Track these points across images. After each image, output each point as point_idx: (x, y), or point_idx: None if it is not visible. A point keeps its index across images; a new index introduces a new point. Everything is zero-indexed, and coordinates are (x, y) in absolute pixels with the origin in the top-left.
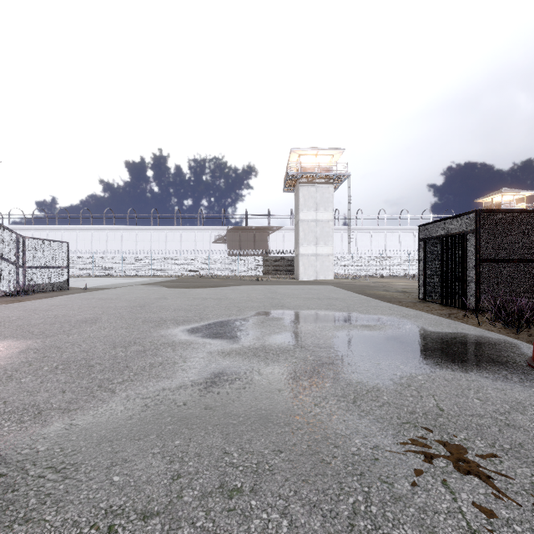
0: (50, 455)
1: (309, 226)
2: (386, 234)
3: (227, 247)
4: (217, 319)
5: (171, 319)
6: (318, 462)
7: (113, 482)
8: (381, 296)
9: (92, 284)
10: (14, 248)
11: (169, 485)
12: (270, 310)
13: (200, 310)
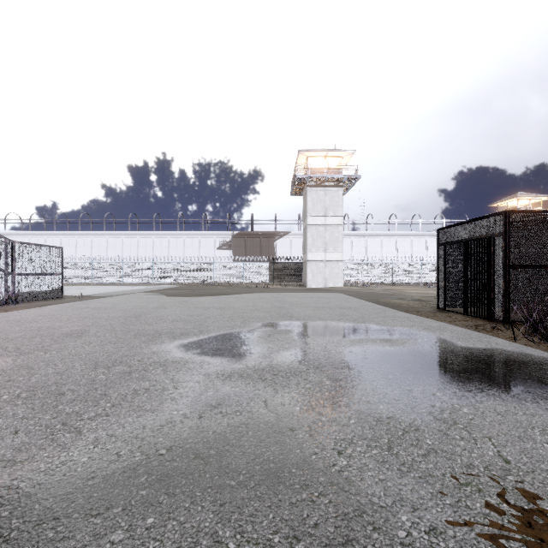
0: None
1: (318, 231)
2: (397, 239)
3: (232, 253)
4: (218, 332)
5: (167, 332)
6: None
7: None
8: (397, 305)
9: (89, 291)
10: (2, 253)
11: None
12: (278, 321)
13: (201, 321)
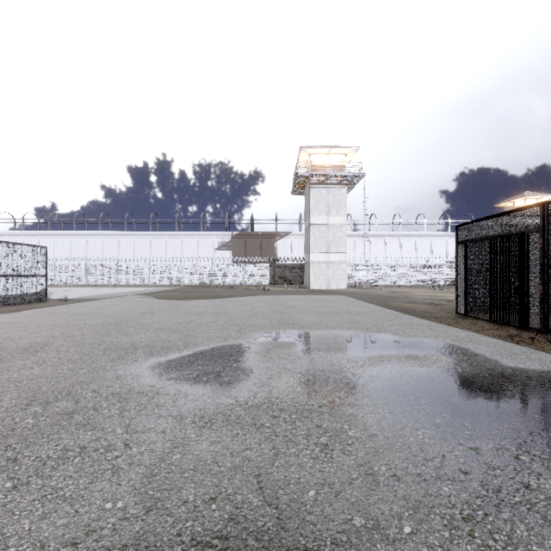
0: None
1: (321, 231)
2: (402, 240)
3: (231, 254)
4: (207, 346)
5: (145, 346)
6: None
7: None
8: (410, 310)
9: (78, 294)
10: None
11: None
12: (279, 331)
13: (189, 331)
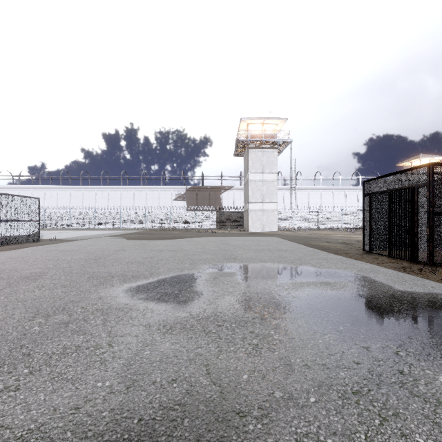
0: None
1: (257, 185)
2: (322, 192)
3: (186, 204)
4: (167, 275)
5: (119, 275)
6: None
7: None
8: (326, 248)
9: (64, 235)
10: None
11: None
12: (223, 263)
13: (153, 264)
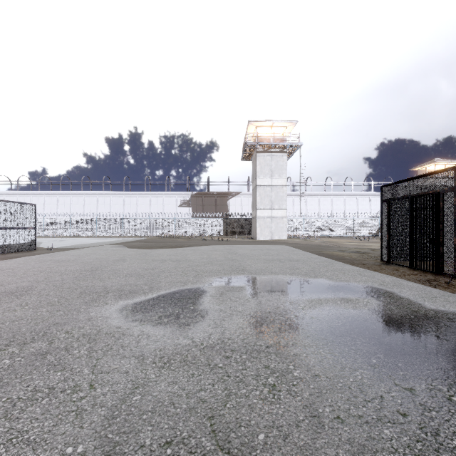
0: None
1: (265, 191)
2: (333, 198)
3: (191, 210)
4: (169, 290)
5: (115, 290)
6: None
7: None
8: (341, 257)
9: (63, 244)
10: None
11: None
12: (231, 276)
13: (154, 276)
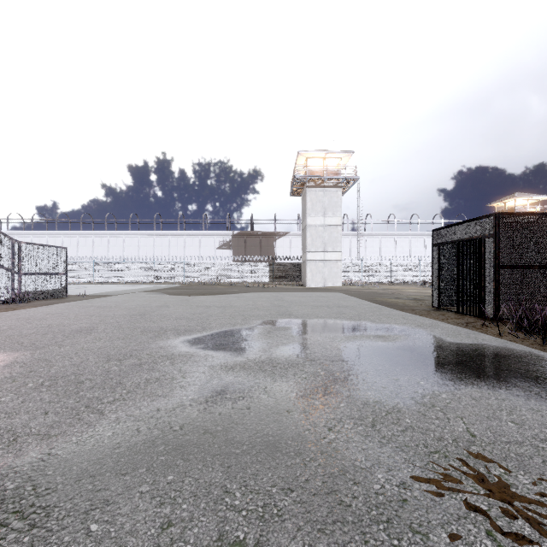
0: (19, 496)
1: (317, 231)
2: (396, 239)
3: (232, 253)
4: (220, 329)
5: (172, 329)
6: (336, 504)
7: (89, 533)
8: (393, 304)
9: (92, 291)
10: (9, 253)
11: (157, 536)
12: (277, 319)
13: (203, 319)
